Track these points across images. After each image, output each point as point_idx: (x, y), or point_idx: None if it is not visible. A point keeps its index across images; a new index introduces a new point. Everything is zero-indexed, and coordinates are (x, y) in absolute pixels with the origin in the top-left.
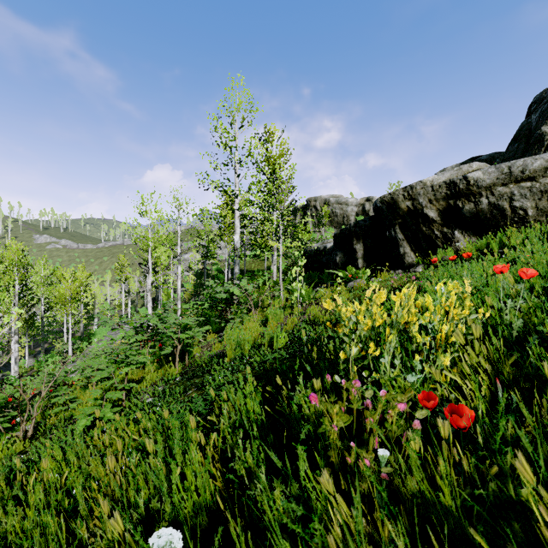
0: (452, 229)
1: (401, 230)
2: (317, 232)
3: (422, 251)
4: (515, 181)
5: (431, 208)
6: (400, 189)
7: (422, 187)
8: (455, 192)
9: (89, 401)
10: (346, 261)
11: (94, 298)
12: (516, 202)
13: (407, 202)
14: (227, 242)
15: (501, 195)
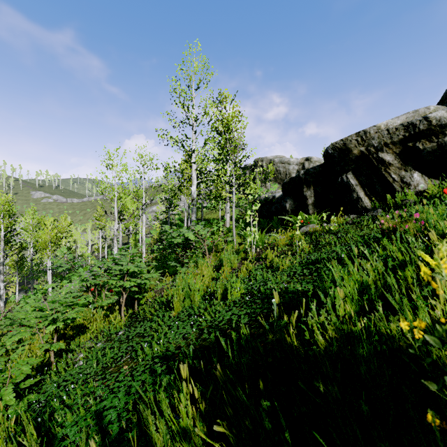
0: (411, 172)
1: (354, 175)
2: (263, 187)
3: (377, 195)
4: None
5: (387, 152)
6: (353, 135)
7: (376, 131)
8: (415, 133)
9: None
10: (296, 208)
11: (75, 243)
12: None
13: (360, 147)
14: (186, 194)
15: None
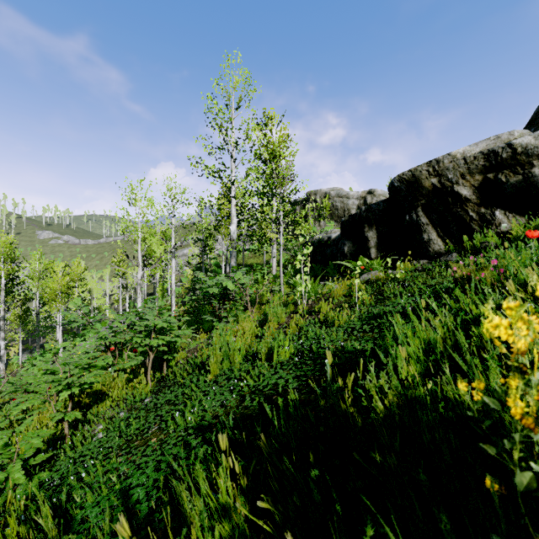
0: (492, 208)
1: (424, 213)
2: (317, 226)
3: (452, 237)
4: None
5: (464, 185)
6: (423, 164)
7: (451, 160)
8: (497, 163)
9: None
10: (356, 251)
11: (90, 293)
12: None
13: (432, 179)
14: (224, 235)
15: None
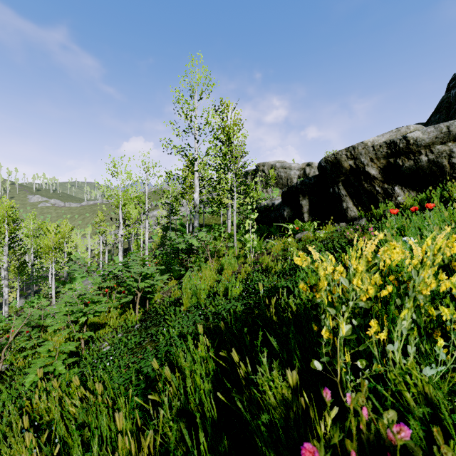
0: (392, 185)
1: (344, 187)
2: (265, 192)
3: (364, 205)
4: (453, 139)
5: (373, 166)
6: (343, 150)
7: (363, 147)
8: (396, 151)
9: (42, 353)
10: (293, 215)
11: (76, 248)
12: (455, 159)
13: (349, 161)
14: (188, 200)
15: (440, 153)
